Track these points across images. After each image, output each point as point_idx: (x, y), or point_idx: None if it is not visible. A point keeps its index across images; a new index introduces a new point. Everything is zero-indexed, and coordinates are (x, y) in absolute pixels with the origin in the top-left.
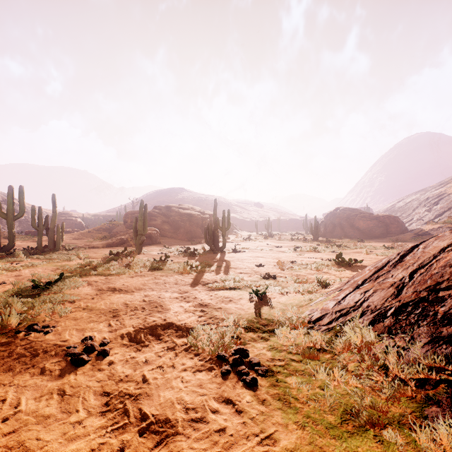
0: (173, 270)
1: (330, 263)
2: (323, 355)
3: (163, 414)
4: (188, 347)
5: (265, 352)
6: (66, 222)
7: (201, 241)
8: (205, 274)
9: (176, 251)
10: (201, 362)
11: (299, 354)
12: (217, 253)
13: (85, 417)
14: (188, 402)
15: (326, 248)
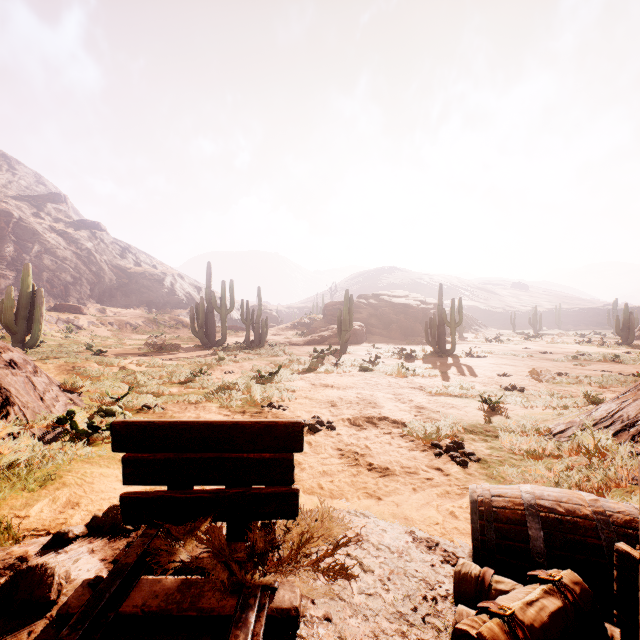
0: (385, 373)
1: (634, 379)
2: (550, 459)
3: (384, 466)
4: (403, 435)
5: (482, 449)
6: (262, 316)
7: (421, 341)
8: (424, 379)
9: (388, 352)
10: (415, 446)
11: (521, 455)
12: (443, 357)
13: (329, 457)
14: (404, 464)
15: (639, 359)
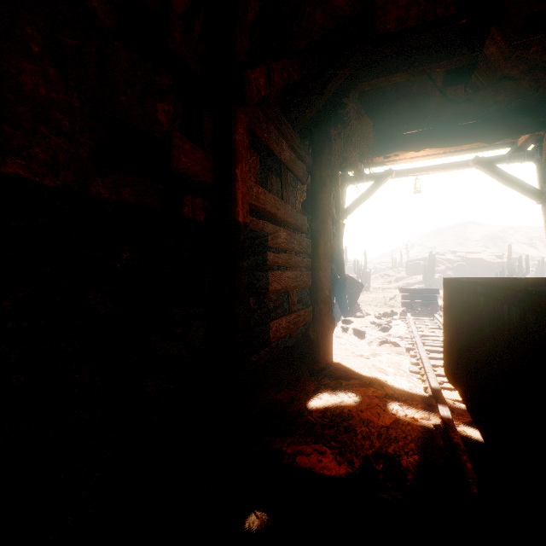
0: None
1: None
2: None
3: None
4: None
5: None
6: (350, 269)
7: None
8: None
9: None
10: None
11: None
12: None
13: None
14: None
15: None
